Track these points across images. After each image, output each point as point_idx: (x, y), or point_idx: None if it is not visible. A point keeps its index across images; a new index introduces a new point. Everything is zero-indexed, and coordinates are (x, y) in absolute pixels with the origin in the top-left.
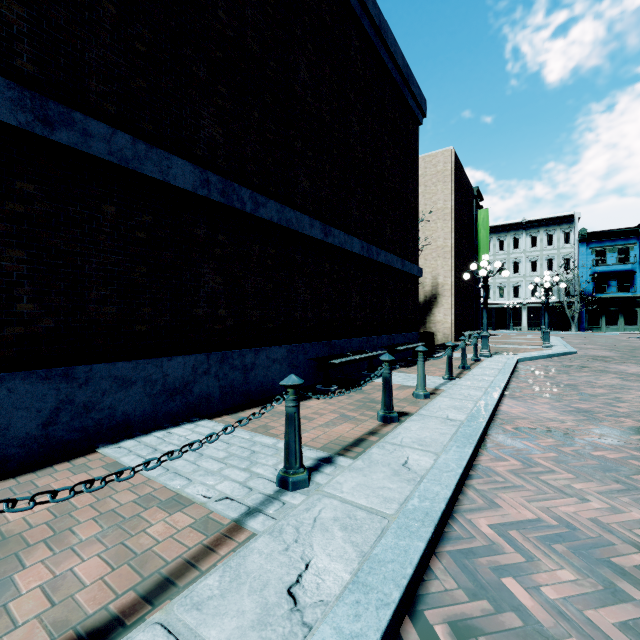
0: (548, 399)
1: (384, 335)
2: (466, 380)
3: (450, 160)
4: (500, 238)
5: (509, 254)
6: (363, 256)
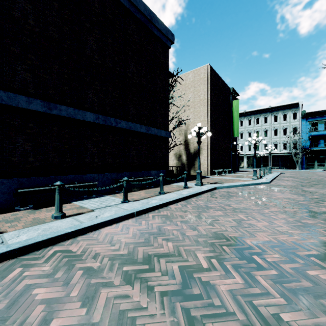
0: (161, 220)
1: (126, 172)
2: (133, 203)
3: (207, 71)
4: (257, 117)
5: (261, 126)
6: (101, 123)
